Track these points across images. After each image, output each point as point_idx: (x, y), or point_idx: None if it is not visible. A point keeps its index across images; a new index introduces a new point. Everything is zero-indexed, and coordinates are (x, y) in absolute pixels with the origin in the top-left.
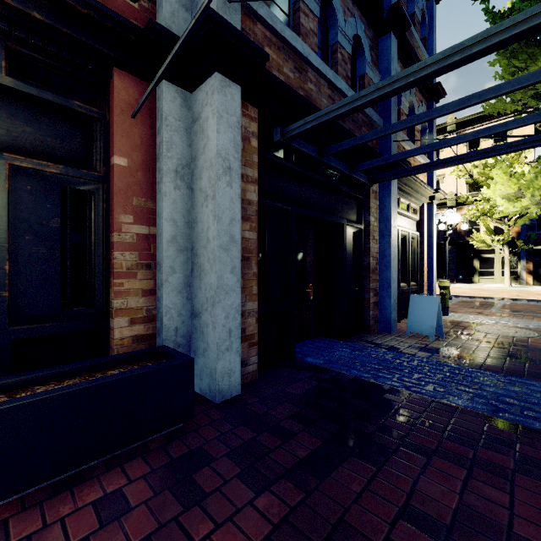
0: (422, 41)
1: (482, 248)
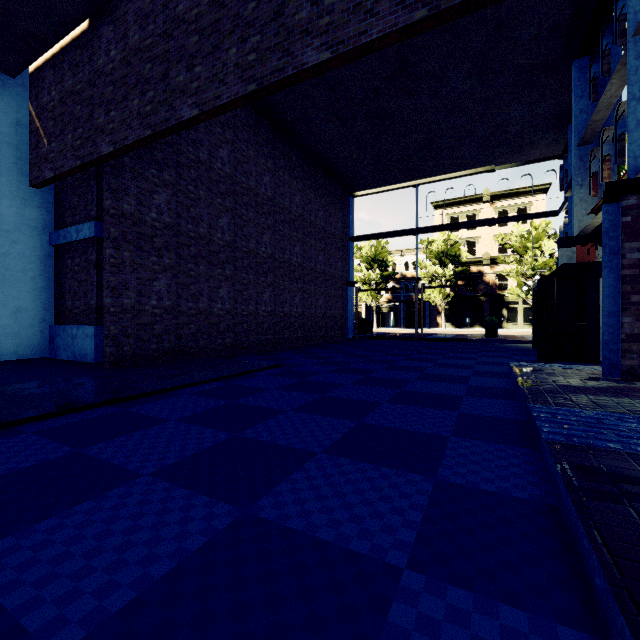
0: (561, 180)
1: (509, 299)
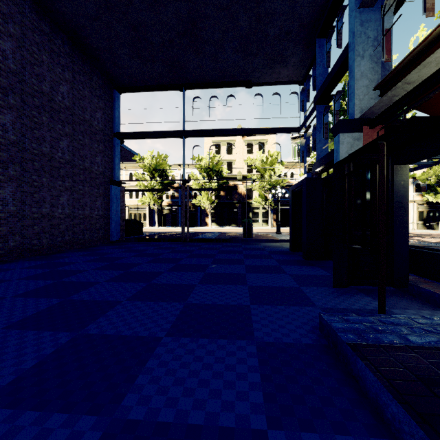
0: (302, 101)
1: (254, 206)
